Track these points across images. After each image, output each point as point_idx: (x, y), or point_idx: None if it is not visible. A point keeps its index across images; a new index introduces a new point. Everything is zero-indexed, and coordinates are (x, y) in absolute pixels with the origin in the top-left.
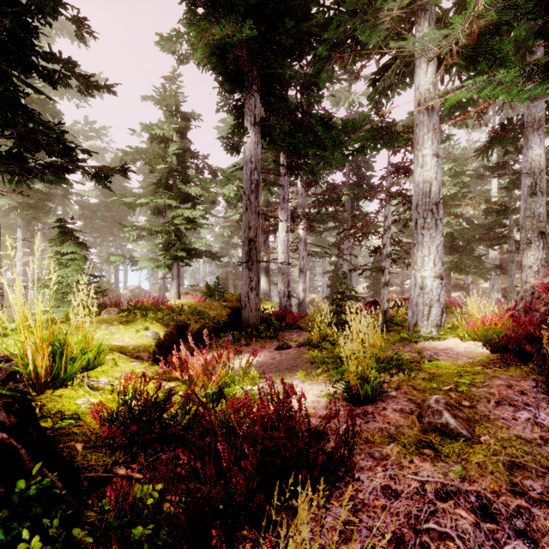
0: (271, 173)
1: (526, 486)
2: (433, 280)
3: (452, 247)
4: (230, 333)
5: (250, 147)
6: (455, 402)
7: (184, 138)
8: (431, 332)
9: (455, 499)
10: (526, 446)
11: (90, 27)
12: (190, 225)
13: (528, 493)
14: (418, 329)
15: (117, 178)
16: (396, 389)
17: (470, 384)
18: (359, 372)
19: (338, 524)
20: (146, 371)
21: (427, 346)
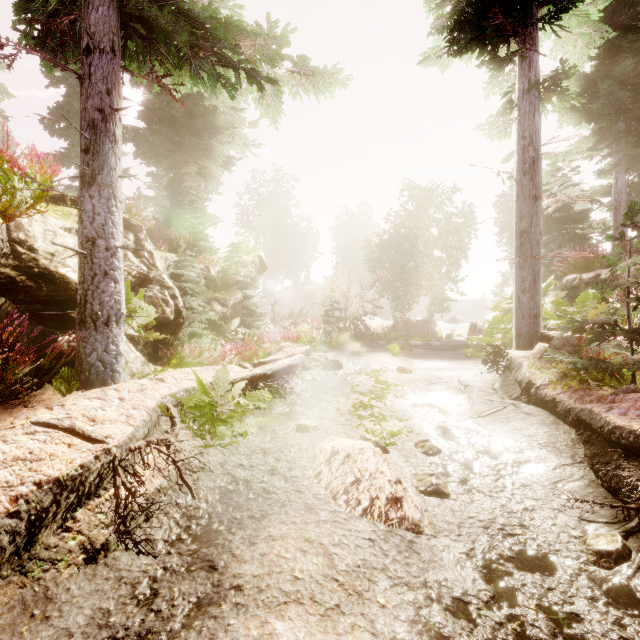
0: None
1: None
2: None
3: None
4: None
5: None
6: None
7: None
8: None
9: None
10: None
11: None
12: None
13: None
14: None
15: None
16: None
17: None
18: None
19: None
20: None
21: None
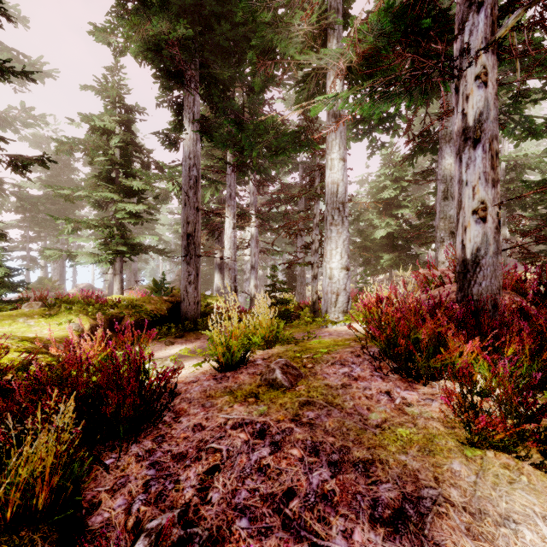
0: (210, 170)
1: (304, 416)
2: (340, 271)
3: (393, 246)
4: (169, 326)
5: (189, 143)
6: (301, 365)
7: (129, 131)
8: (338, 317)
9: (244, 428)
10: (326, 390)
11: (6, 10)
12: (134, 219)
13: (302, 419)
14: (327, 315)
15: (63, 170)
16: (265, 359)
17: (326, 352)
18: (228, 344)
19: (141, 451)
20: (10, 345)
21: (331, 330)
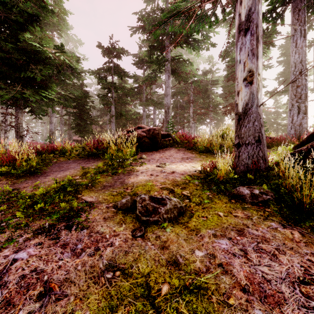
0: None
1: None
2: None
3: None
4: None
5: None
6: None
7: None
8: None
9: None
10: None
11: None
12: None
13: None
14: None
15: None
16: None
17: None
18: None
19: None
20: None
21: None
